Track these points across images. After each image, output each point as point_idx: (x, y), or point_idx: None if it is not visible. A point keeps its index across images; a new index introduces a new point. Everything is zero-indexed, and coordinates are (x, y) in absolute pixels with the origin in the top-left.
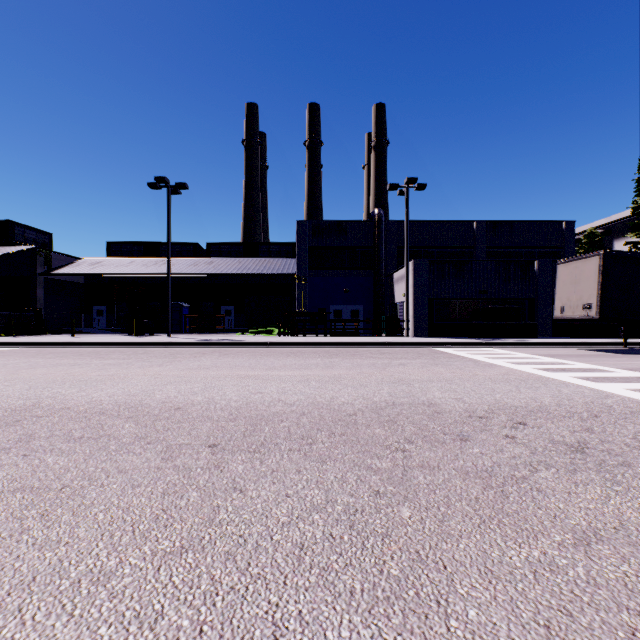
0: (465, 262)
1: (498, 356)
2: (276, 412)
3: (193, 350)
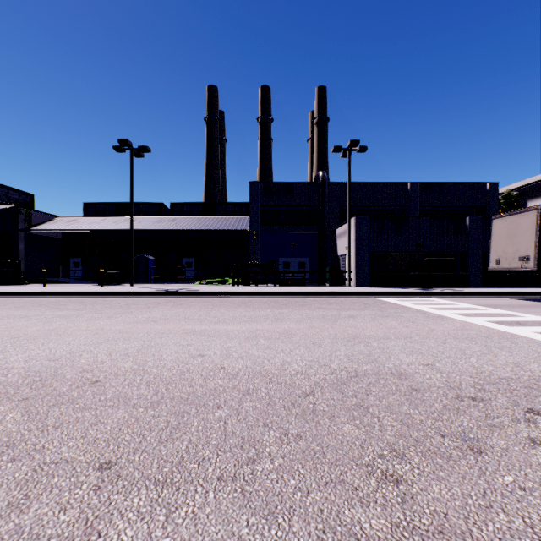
0: (403, 218)
1: (442, 306)
2: (213, 389)
3: (150, 300)
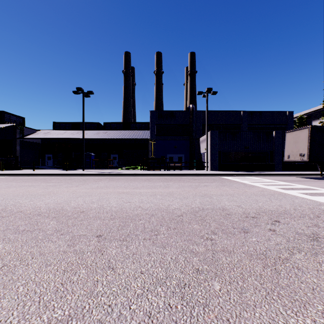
0: (237, 132)
1: (256, 181)
2: (137, 214)
3: (95, 178)
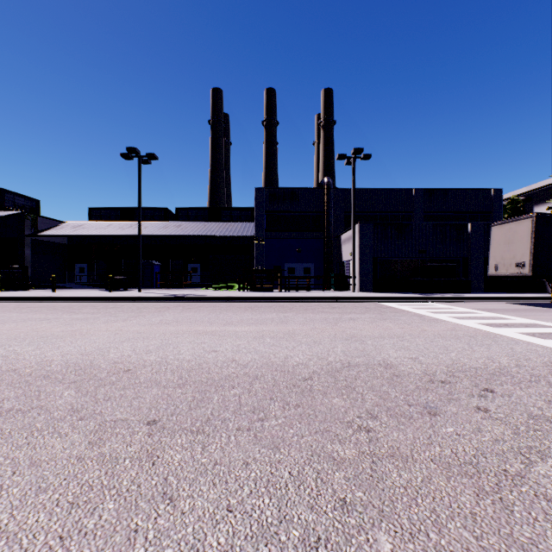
0: (406, 225)
1: (440, 310)
2: (228, 375)
3: (159, 304)
